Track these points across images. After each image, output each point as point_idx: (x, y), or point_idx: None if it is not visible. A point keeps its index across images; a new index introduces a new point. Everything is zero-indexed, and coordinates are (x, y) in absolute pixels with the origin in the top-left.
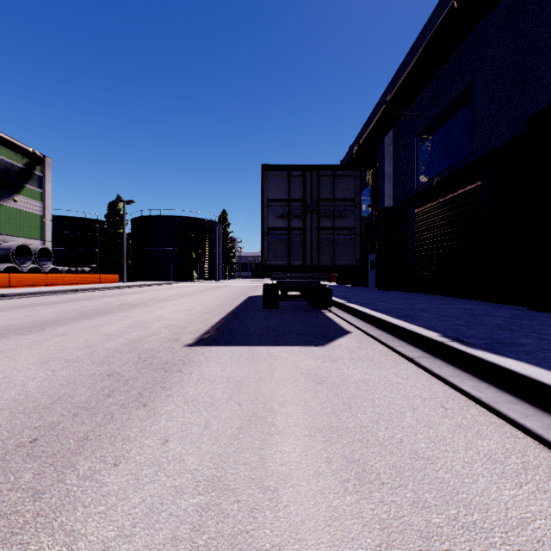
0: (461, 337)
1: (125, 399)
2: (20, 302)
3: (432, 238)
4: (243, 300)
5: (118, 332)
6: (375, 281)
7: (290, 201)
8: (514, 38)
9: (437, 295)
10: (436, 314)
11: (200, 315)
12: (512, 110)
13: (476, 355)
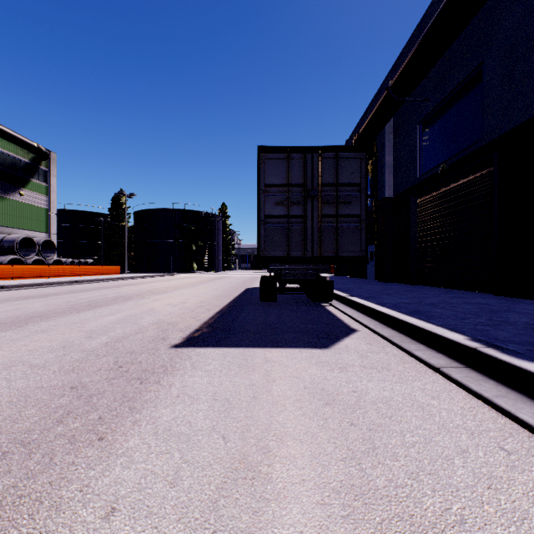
0: (494, 340)
1: (78, 426)
2: (17, 294)
3: (436, 229)
4: (240, 292)
5: (102, 329)
6: (375, 272)
7: (289, 187)
8: (532, 10)
9: (442, 288)
10: (451, 310)
11: (194, 309)
12: (530, 88)
13: (529, 369)
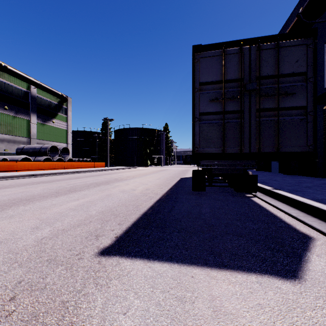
0: None
1: None
2: (37, 180)
3: None
4: (176, 181)
5: (55, 217)
6: (279, 167)
7: (224, 83)
8: None
9: None
10: None
11: (139, 196)
12: None
13: None
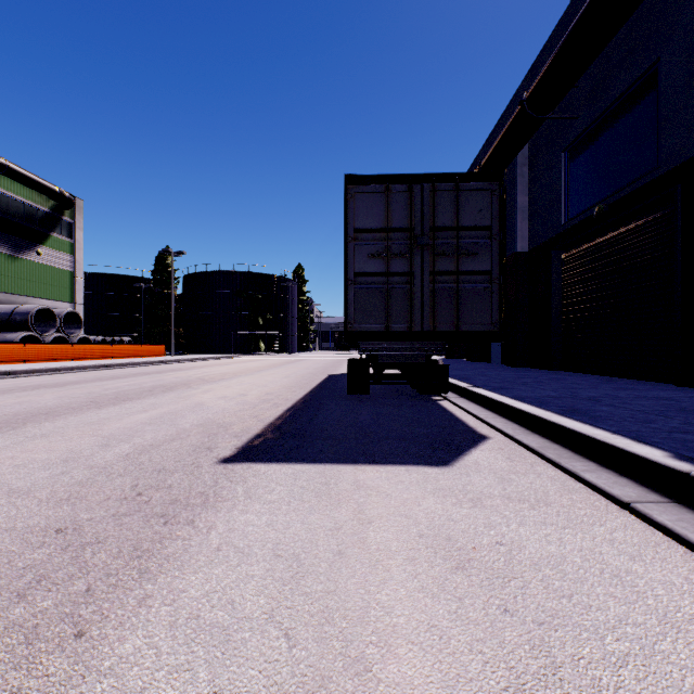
0: None
1: (49, 607)
2: (26, 382)
3: (590, 294)
4: (320, 380)
5: (126, 433)
6: (502, 354)
7: (389, 232)
8: None
9: (598, 375)
10: (623, 408)
11: (256, 404)
12: None
13: None
